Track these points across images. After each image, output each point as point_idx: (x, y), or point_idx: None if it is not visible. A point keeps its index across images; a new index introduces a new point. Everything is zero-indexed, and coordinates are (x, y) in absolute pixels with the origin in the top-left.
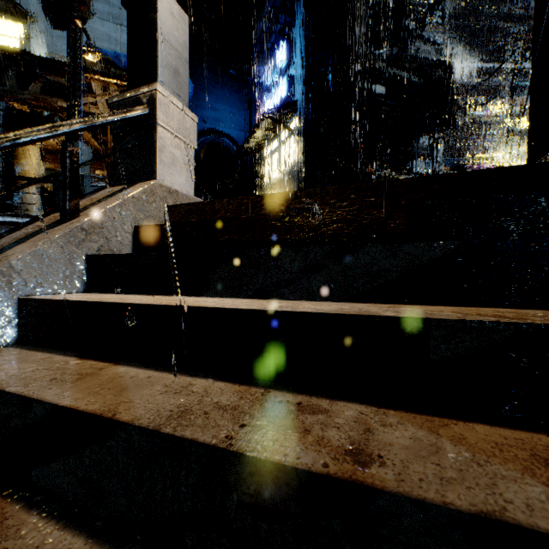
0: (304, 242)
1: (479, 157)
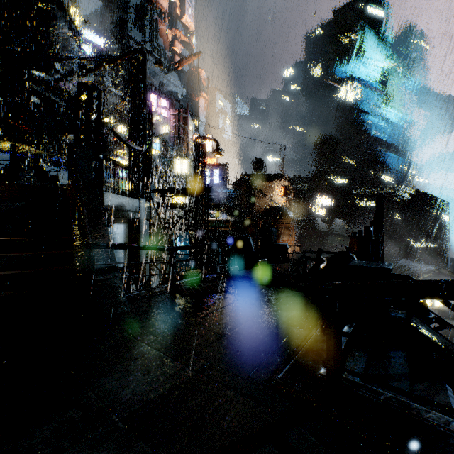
0: None
1: (117, 151)
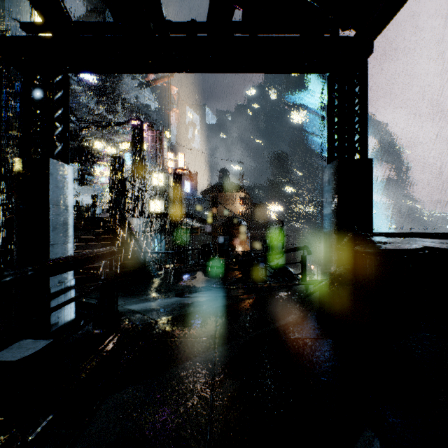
0: (80, 229)
1: (99, 163)
